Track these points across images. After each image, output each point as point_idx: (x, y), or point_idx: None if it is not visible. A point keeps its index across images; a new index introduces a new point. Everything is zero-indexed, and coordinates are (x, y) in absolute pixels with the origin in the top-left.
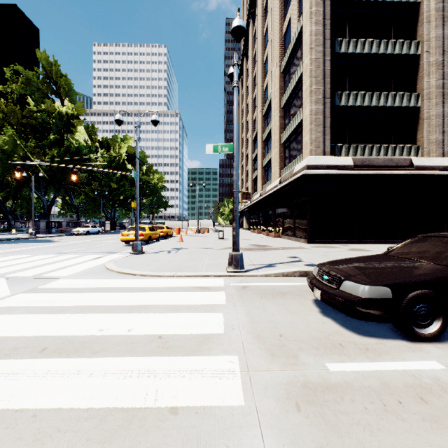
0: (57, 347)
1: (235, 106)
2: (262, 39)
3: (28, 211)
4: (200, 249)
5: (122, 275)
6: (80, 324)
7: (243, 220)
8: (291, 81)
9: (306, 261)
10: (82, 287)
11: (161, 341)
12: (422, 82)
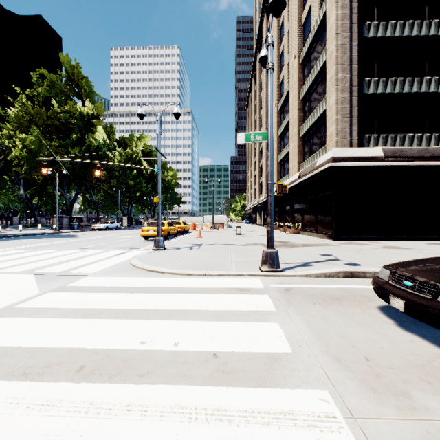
0: (95, 365)
1: (270, 90)
2: (278, 32)
3: (52, 207)
4: (222, 245)
5: (149, 273)
6: (118, 333)
7: (257, 216)
8: (312, 71)
9: (344, 260)
10: (112, 286)
11: (218, 361)
12: None
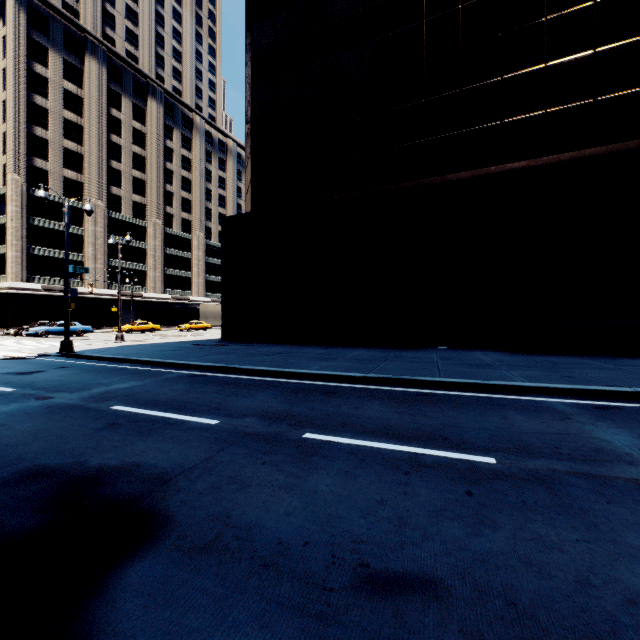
0: None
1: None
2: None
3: None
4: None
5: None
6: None
7: None
8: None
9: None
10: None
11: None
12: (85, 250)
